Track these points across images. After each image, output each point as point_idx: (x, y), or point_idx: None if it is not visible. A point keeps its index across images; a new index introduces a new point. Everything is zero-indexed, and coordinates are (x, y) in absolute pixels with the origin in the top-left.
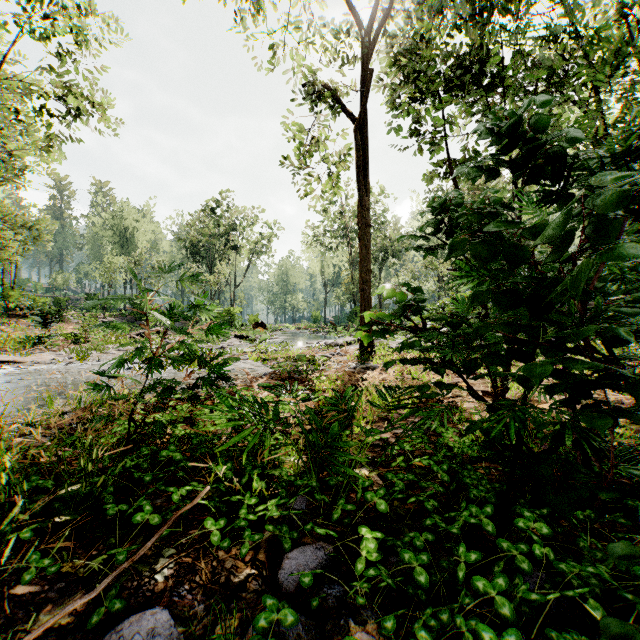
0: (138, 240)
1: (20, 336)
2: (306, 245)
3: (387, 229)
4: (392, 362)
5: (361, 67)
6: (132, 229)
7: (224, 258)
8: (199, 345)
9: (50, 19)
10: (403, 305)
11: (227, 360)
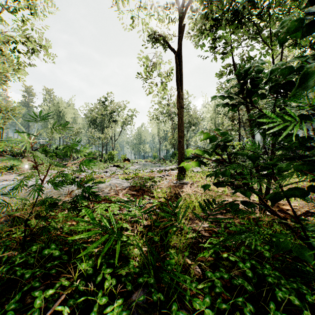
0: (66, 117)
1: (3, 165)
2: (150, 120)
3: (191, 112)
4: (206, 186)
5: (178, 24)
6: (63, 112)
7: (109, 126)
8: (94, 170)
9: (16, 0)
10: (213, 147)
11: (95, 183)
